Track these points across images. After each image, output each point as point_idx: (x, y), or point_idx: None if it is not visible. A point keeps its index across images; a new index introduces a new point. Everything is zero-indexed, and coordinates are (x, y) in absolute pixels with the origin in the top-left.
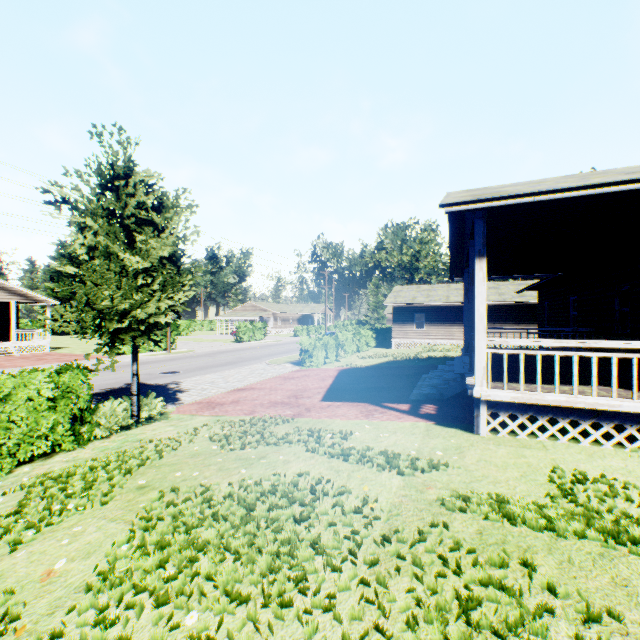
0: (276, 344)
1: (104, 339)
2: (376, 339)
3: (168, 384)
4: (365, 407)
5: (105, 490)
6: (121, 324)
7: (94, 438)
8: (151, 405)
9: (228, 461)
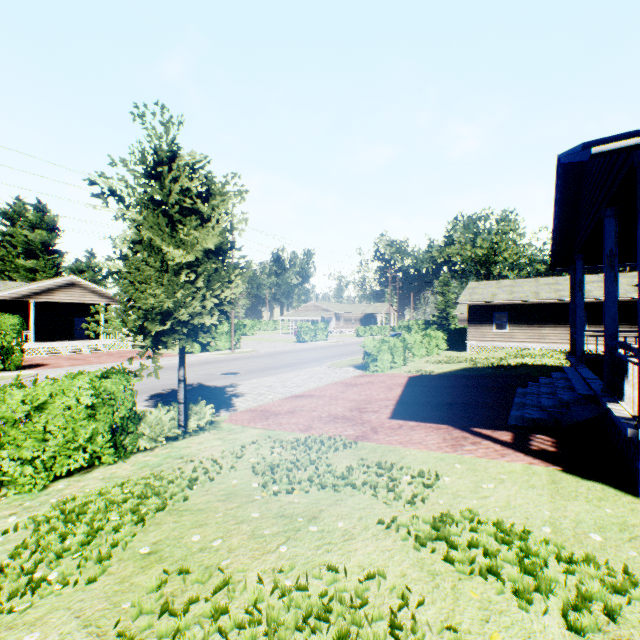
0: (337, 345)
1: (147, 342)
2: (447, 341)
3: (226, 386)
4: (448, 432)
5: (107, 547)
6: (163, 325)
7: (138, 449)
8: (200, 414)
9: (266, 518)
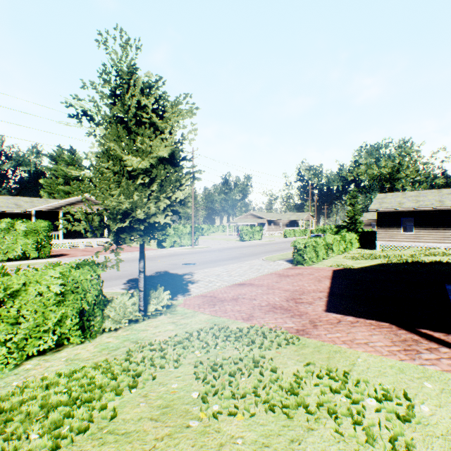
0: (270, 243)
1: (110, 238)
2: (359, 241)
3: (184, 274)
4: (394, 332)
5: None
6: (122, 223)
7: (105, 330)
8: (158, 299)
9: None
